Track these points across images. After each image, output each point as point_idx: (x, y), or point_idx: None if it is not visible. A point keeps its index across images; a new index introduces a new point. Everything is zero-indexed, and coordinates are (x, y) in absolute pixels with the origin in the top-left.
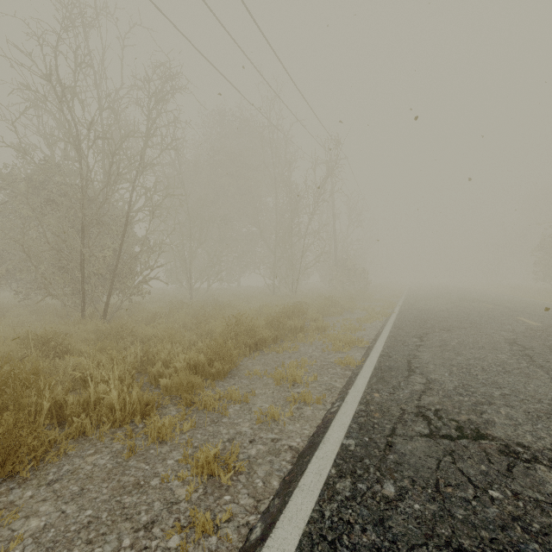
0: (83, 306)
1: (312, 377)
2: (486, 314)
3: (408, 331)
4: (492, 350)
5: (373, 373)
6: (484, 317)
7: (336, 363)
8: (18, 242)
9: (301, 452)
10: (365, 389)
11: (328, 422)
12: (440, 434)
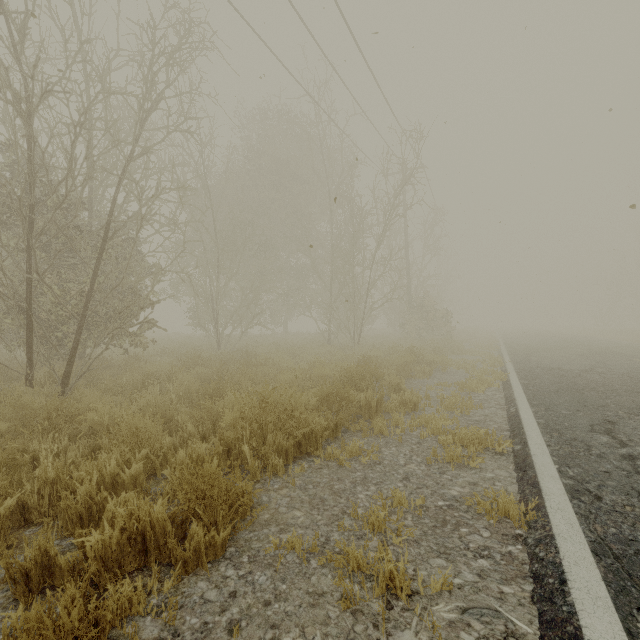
0: (29, 365)
1: (439, 581)
2: None
3: (569, 415)
4: None
5: (608, 580)
6: None
7: (470, 505)
8: None
9: None
10: None
11: None
12: None
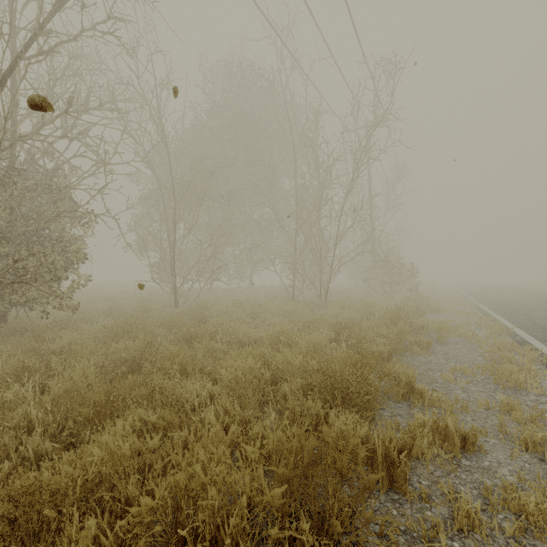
0: None
1: None
2: None
3: None
4: None
5: None
6: None
7: None
8: None
9: None
10: None
11: None
12: None
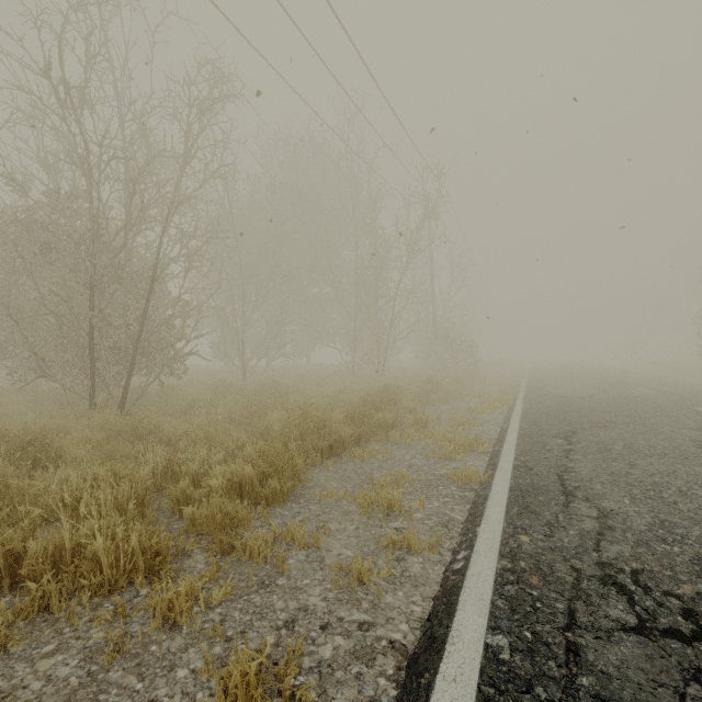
0: (92, 391)
1: (417, 502)
2: (647, 403)
3: (545, 428)
4: (681, 459)
5: (510, 498)
6: (647, 408)
7: (449, 478)
8: (1, 303)
9: (412, 656)
10: (503, 527)
11: (452, 592)
12: (659, 626)
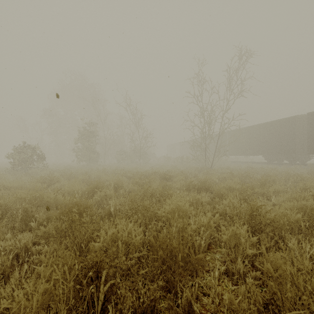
0: None
1: None
2: None
3: None
4: None
5: None
6: None
7: None
8: None
9: None
10: None
11: None
12: None
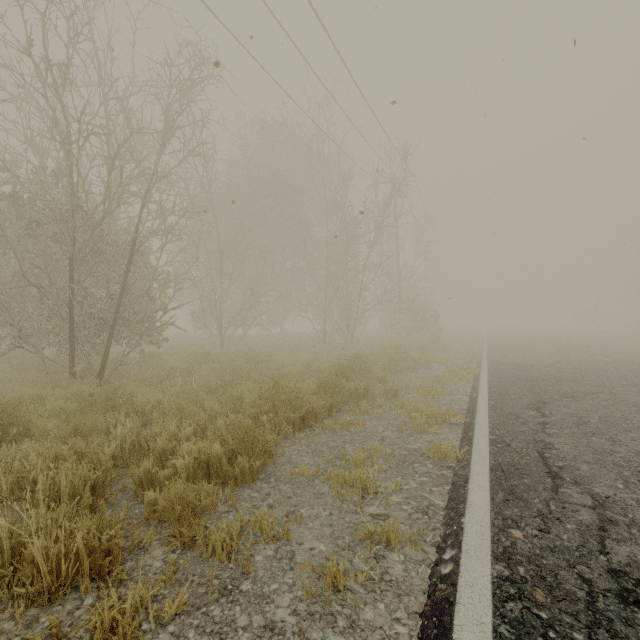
0: (72, 361)
1: (393, 484)
2: (609, 371)
3: (515, 398)
4: None
5: (492, 480)
6: (611, 377)
7: (424, 453)
8: None
9: None
10: (491, 517)
11: (444, 610)
12: None
